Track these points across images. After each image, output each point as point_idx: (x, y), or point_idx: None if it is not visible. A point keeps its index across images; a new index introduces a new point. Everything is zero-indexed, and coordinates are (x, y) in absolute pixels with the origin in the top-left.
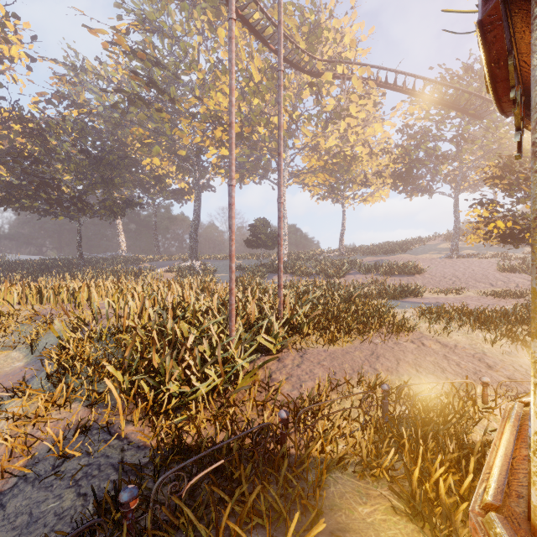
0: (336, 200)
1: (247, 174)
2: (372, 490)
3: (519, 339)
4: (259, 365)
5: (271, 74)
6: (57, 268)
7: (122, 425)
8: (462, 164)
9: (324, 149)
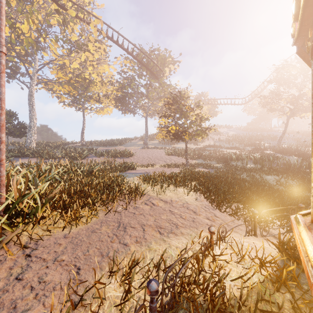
0: (78, 108)
1: None
2: None
3: (201, 190)
4: None
5: None
6: None
7: None
8: (149, 100)
9: (69, 70)
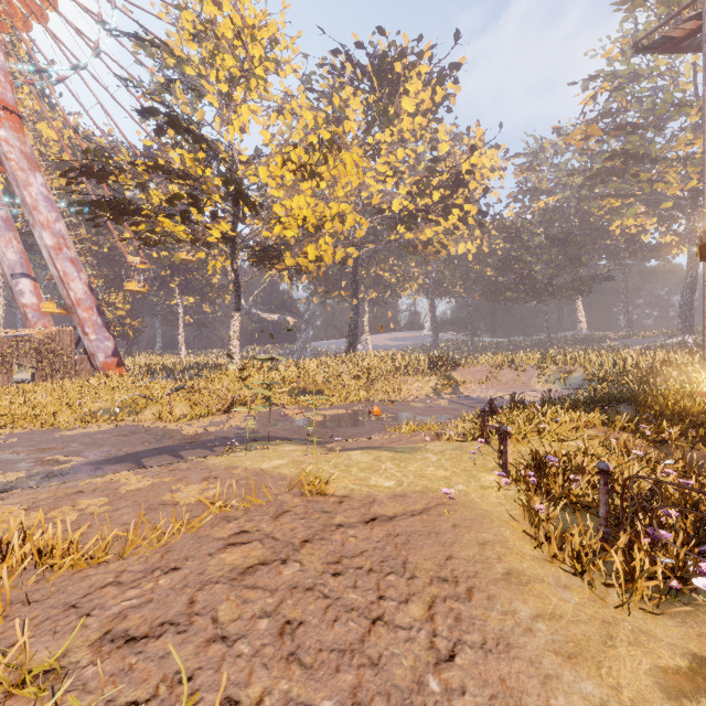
0: None
1: None
2: None
3: None
4: None
5: None
6: (526, 348)
7: None
8: None
9: None
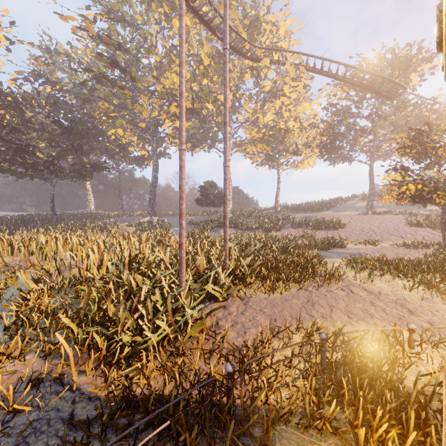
0: (272, 166)
1: (198, 143)
2: (316, 444)
3: (435, 286)
4: (207, 313)
5: (218, 59)
6: (33, 223)
7: (73, 377)
8: (376, 136)
9: (262, 124)
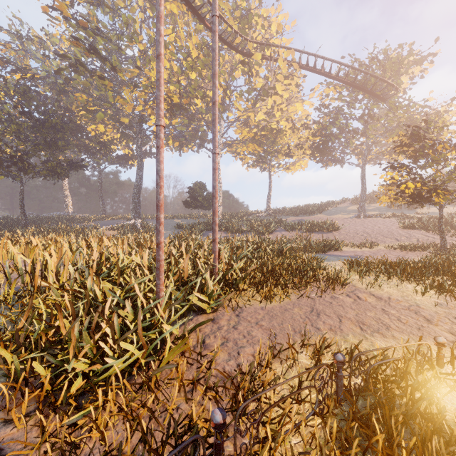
0: (263, 168)
1: (186, 143)
2: None
3: (450, 290)
4: (191, 329)
5: (207, 52)
6: None
7: None
8: (368, 138)
9: (253, 124)
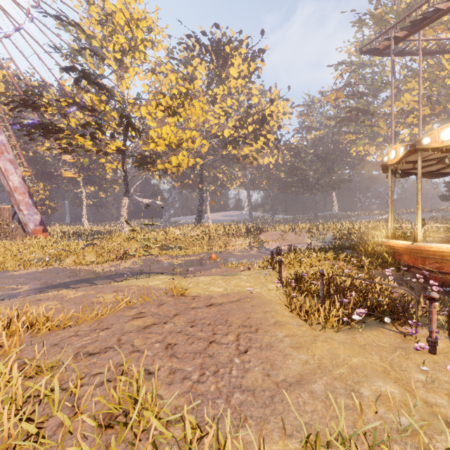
0: None
1: None
2: None
3: None
4: None
5: None
6: (304, 221)
7: None
8: None
9: None
